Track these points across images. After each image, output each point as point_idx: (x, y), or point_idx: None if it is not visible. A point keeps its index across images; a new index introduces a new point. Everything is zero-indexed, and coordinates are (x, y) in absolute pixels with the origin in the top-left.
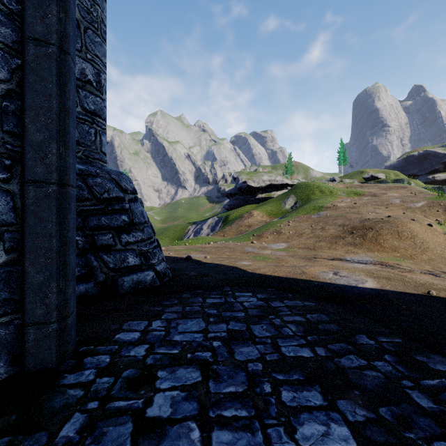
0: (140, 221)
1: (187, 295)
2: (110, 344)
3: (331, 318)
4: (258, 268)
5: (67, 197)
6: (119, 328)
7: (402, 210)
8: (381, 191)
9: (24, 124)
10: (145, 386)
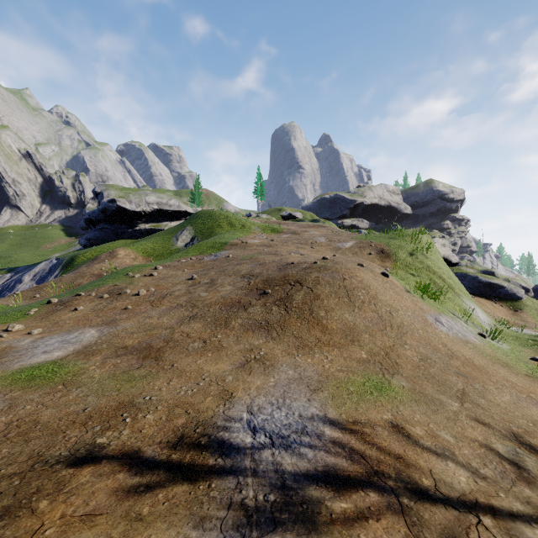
0: None
1: None
2: None
3: None
4: None
5: None
6: None
7: (331, 251)
8: (302, 229)
9: None
10: None
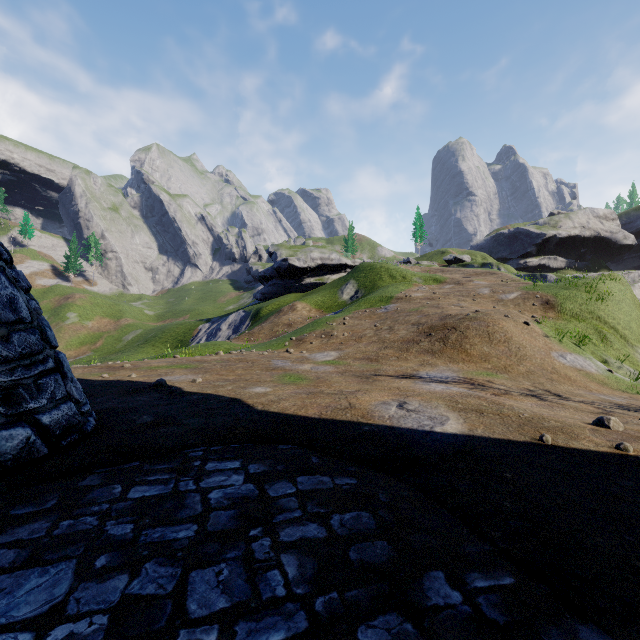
0: None
1: (94, 478)
2: None
3: (379, 522)
4: (276, 401)
5: None
6: None
7: (492, 303)
8: (466, 278)
9: None
10: None
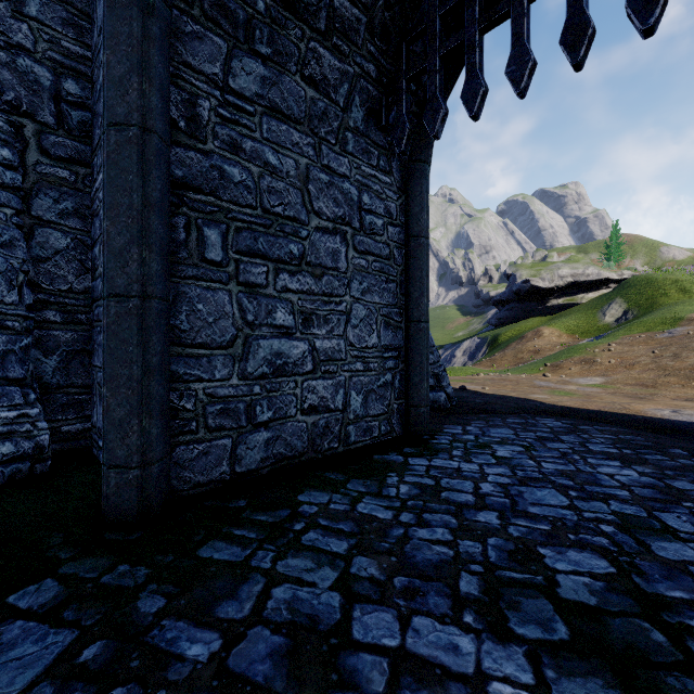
0: (430, 345)
1: (483, 415)
2: (444, 433)
3: (647, 439)
4: (559, 401)
5: (428, 330)
6: (442, 427)
7: None
8: None
9: (409, 288)
10: (487, 448)
